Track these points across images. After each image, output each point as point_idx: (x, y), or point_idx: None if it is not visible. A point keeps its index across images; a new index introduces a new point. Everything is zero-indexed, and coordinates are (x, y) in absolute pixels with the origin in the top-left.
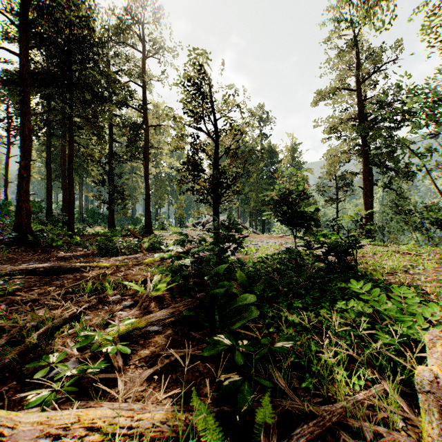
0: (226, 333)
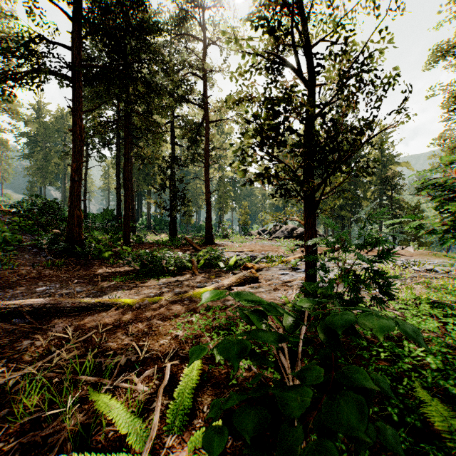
0: None
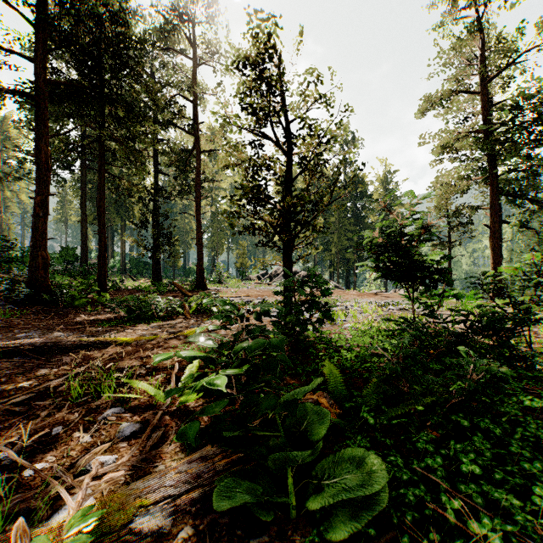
0: None
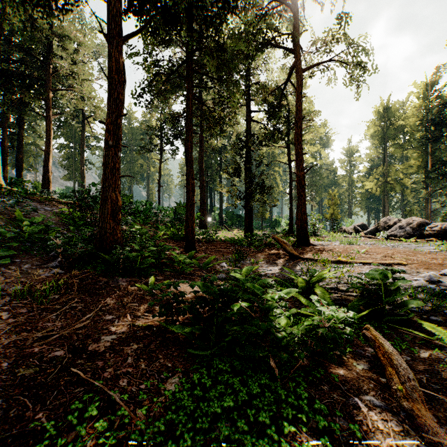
0: None
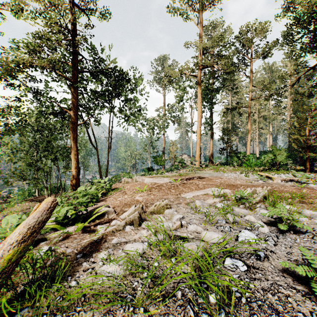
0: None
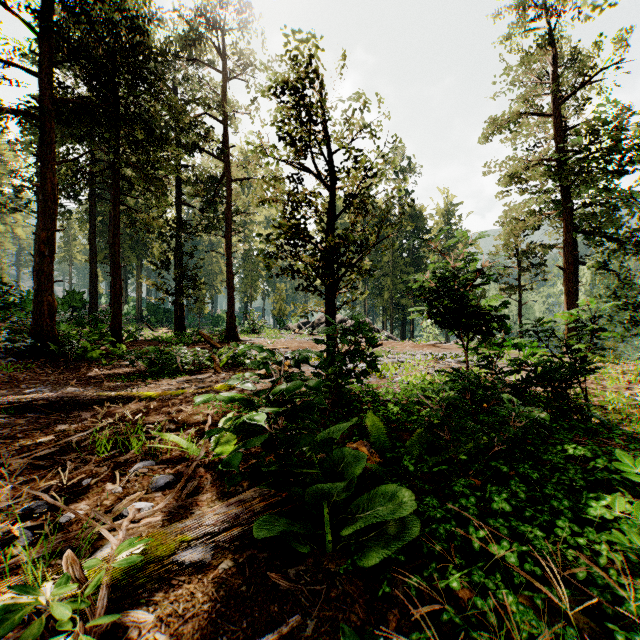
0: (349, 633)
